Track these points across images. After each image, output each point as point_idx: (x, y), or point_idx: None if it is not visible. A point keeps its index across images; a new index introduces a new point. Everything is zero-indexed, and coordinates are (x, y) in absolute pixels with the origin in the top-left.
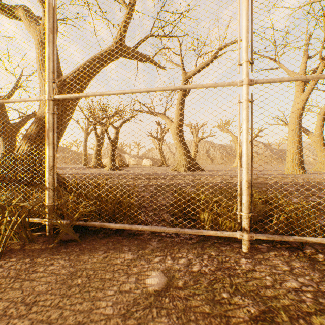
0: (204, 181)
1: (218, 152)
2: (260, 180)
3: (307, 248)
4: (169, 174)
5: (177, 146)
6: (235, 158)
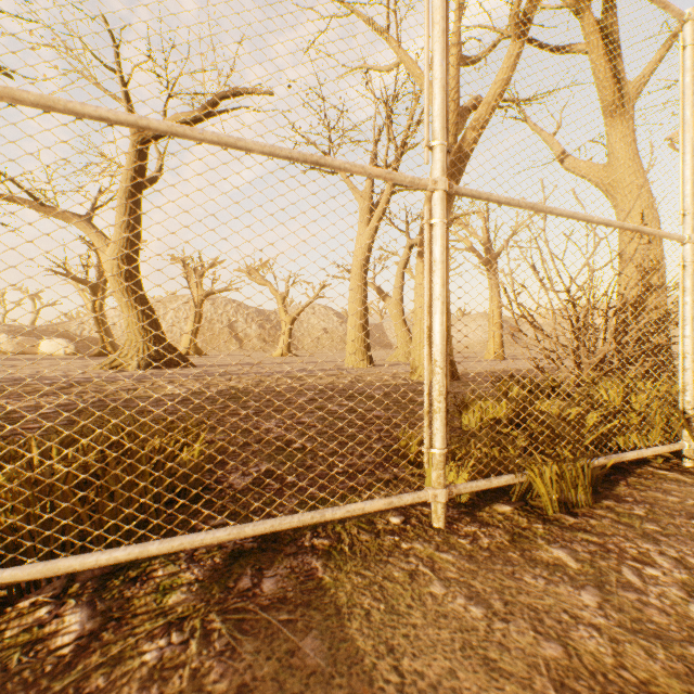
0: (140, 394)
1: (254, 325)
2: (279, 382)
3: (51, 587)
4: (75, 379)
5: (122, 306)
6: (280, 338)
